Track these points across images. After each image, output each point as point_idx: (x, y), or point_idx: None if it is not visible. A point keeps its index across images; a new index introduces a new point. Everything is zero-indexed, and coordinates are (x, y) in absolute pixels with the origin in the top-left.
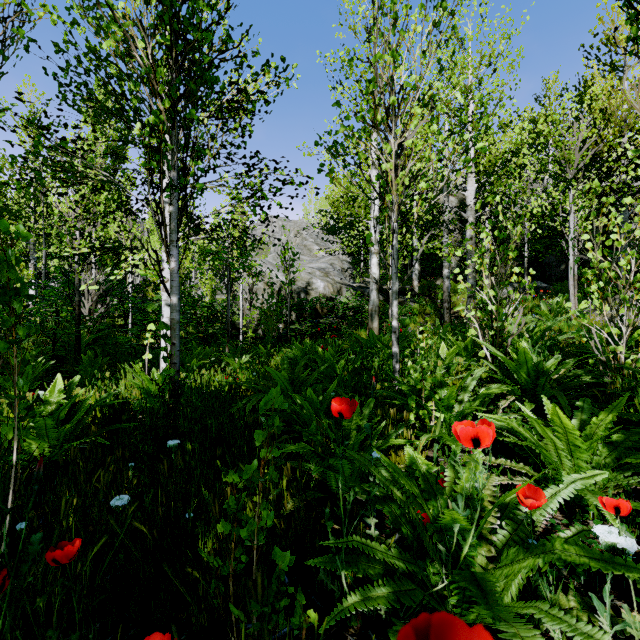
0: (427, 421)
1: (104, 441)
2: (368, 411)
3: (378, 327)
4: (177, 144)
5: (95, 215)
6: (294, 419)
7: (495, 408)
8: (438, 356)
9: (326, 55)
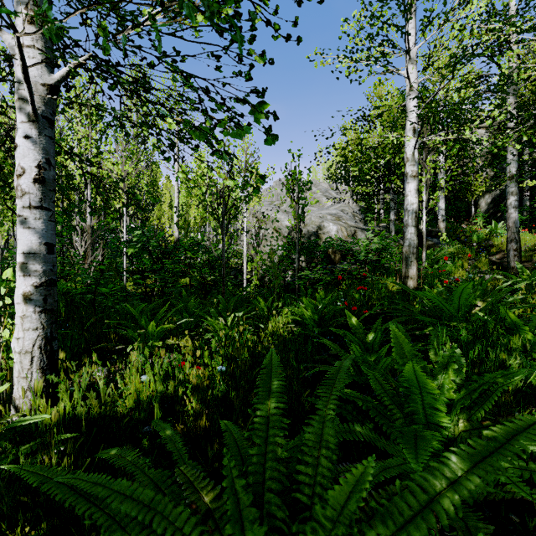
0: None
1: None
2: None
3: (416, 275)
4: None
5: None
6: None
7: None
8: None
9: None
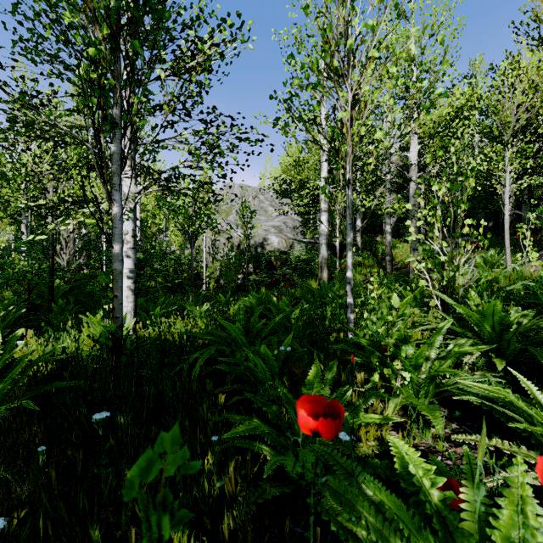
0: (394, 382)
1: (33, 406)
2: (331, 375)
3: (327, 278)
4: (120, 80)
5: (59, 170)
6: (248, 375)
7: (459, 363)
8: (391, 306)
9: (280, 32)
